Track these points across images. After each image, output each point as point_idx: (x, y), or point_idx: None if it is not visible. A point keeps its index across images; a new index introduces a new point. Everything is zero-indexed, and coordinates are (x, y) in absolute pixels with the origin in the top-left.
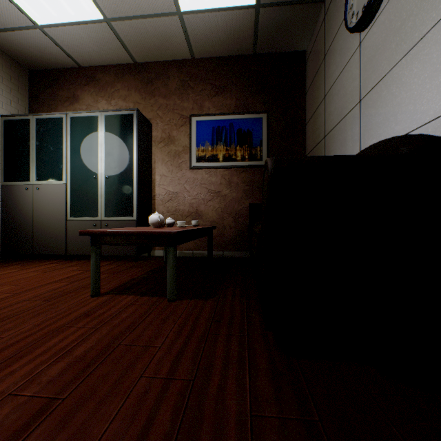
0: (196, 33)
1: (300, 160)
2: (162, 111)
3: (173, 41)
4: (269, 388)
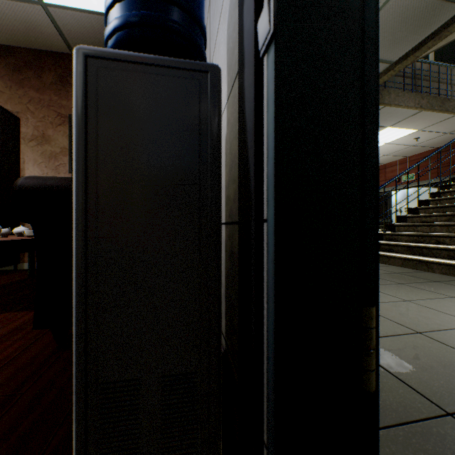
0: (69, 28)
1: (47, 181)
2: (35, 105)
3: (43, 31)
4: (4, 378)
